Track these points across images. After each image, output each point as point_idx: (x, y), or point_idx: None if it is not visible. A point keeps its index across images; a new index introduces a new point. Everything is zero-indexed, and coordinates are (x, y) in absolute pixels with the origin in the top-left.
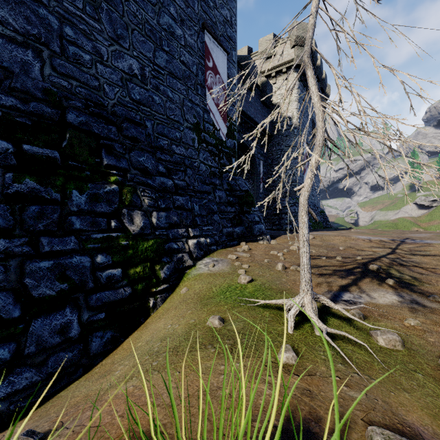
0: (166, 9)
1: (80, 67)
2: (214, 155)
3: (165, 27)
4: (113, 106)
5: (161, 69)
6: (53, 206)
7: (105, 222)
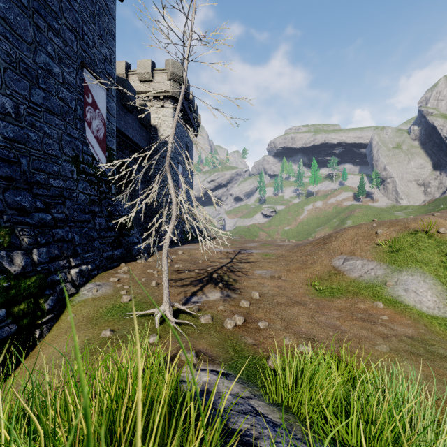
0: (43, 47)
1: None
2: (94, 184)
3: (42, 65)
4: None
5: (37, 106)
6: None
7: None
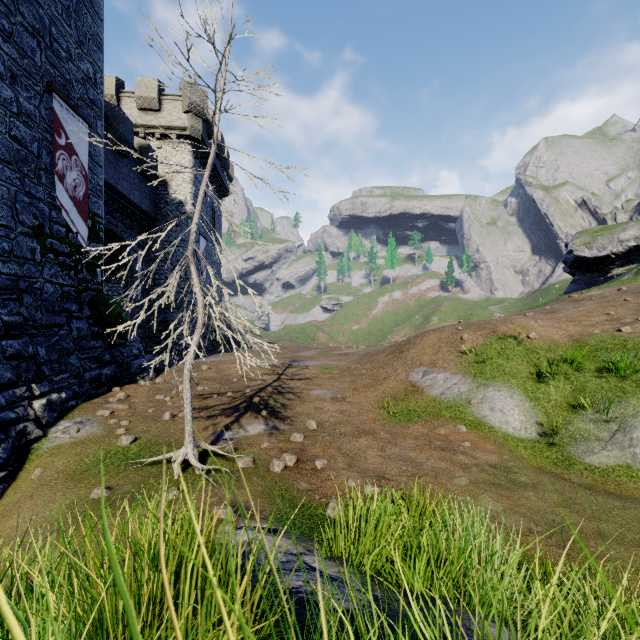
0: None
1: None
2: (69, 269)
3: None
4: None
5: None
6: None
7: None
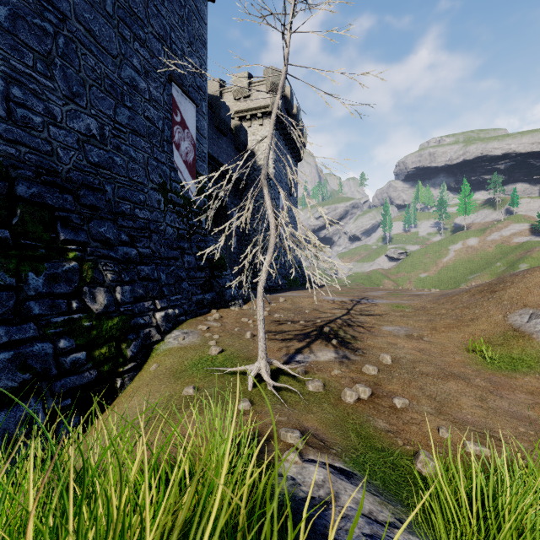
0: (129, 61)
1: (30, 131)
2: (183, 216)
3: (127, 80)
4: (68, 172)
5: (122, 126)
6: (8, 292)
7: (66, 303)
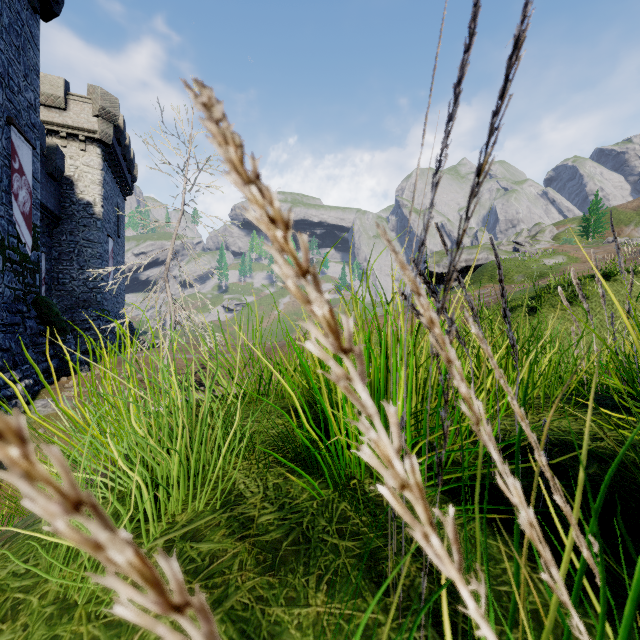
0: None
1: None
2: (19, 275)
3: None
4: None
5: None
6: None
7: None
